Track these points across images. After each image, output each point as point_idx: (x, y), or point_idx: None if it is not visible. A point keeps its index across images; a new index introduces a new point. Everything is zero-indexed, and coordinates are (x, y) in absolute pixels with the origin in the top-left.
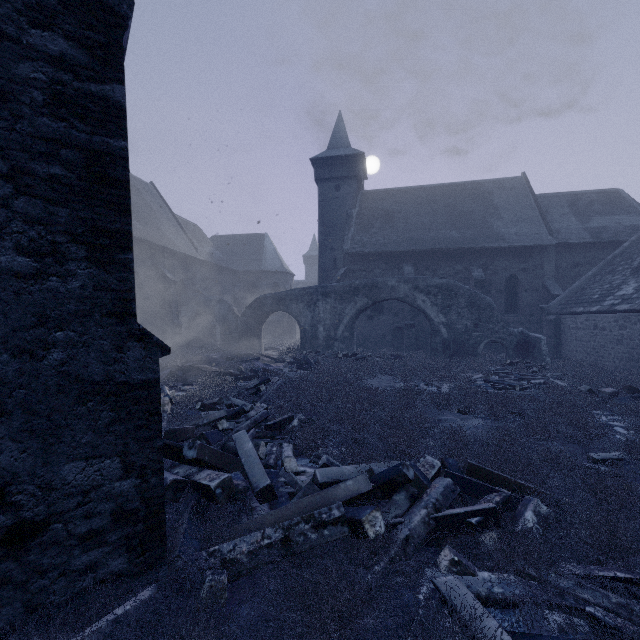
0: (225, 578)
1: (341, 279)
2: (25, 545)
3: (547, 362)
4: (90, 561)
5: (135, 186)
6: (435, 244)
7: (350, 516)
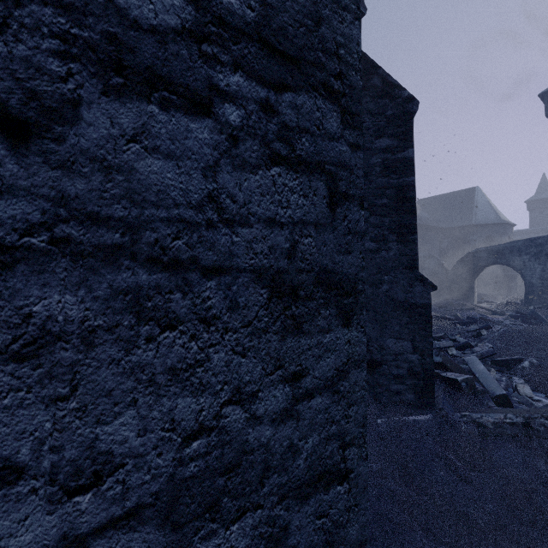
0: (476, 431)
1: None
2: (373, 370)
3: None
4: (398, 389)
5: None
6: None
7: None
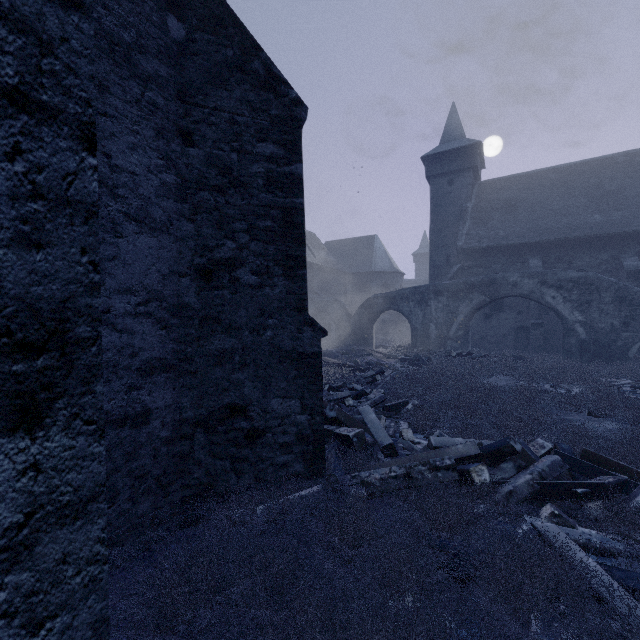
0: (364, 492)
1: (454, 276)
2: (255, 442)
3: None
4: (284, 461)
5: None
6: (570, 232)
7: (459, 468)
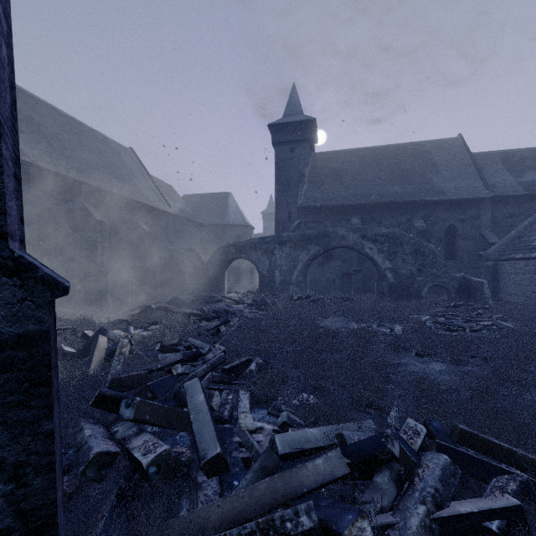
0: None
1: (295, 230)
2: None
3: (490, 305)
4: None
5: (116, 150)
6: (380, 198)
7: (323, 519)
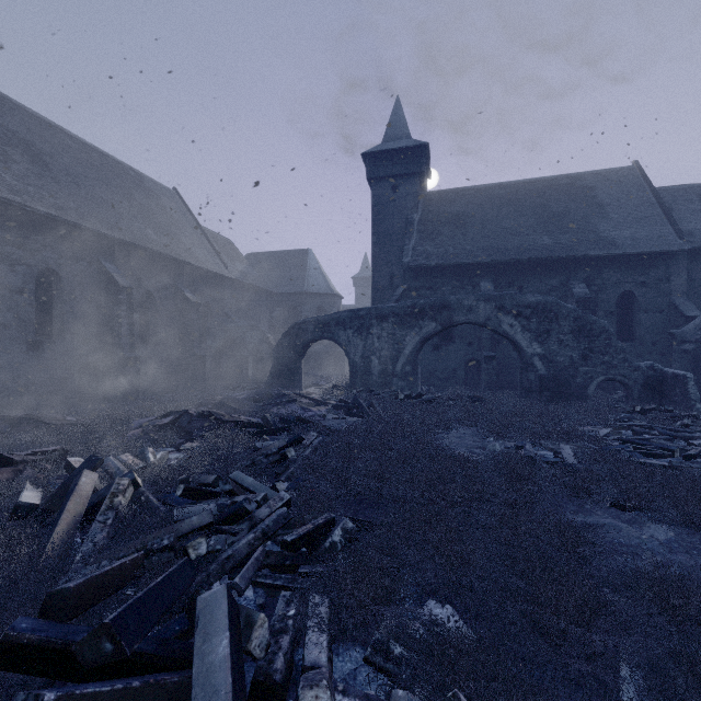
0: None
1: (400, 299)
2: None
3: (698, 410)
4: None
5: (153, 191)
6: (521, 253)
7: None
